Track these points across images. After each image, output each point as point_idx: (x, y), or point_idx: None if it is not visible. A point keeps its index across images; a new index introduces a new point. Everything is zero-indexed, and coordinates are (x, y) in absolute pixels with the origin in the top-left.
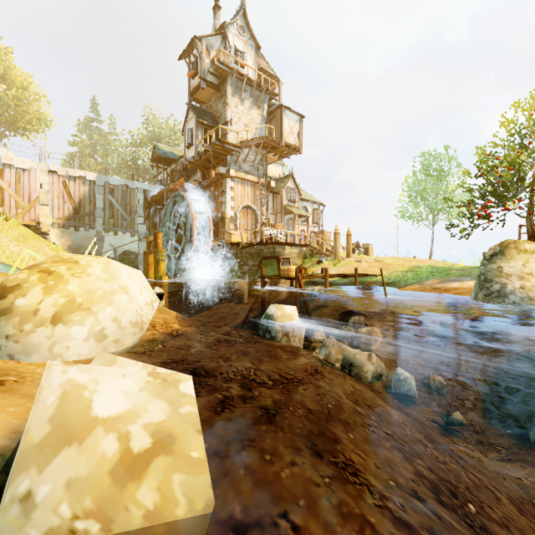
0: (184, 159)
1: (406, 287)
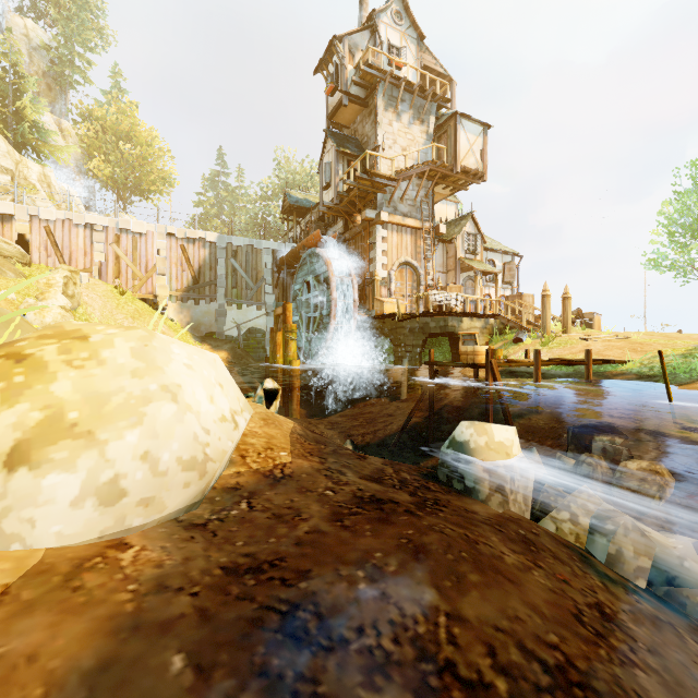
0: (320, 205)
1: (697, 385)
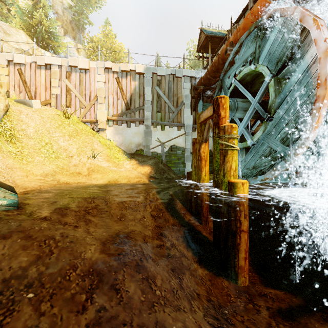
0: None
1: None
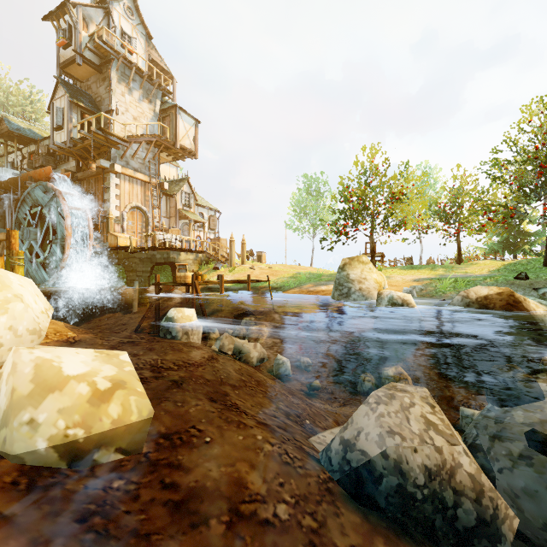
0: (51, 142)
1: (289, 291)
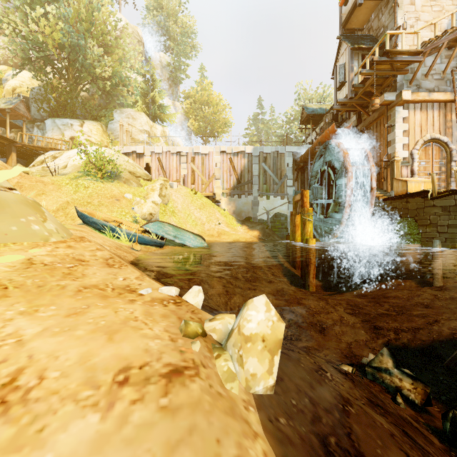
0: (334, 104)
1: None
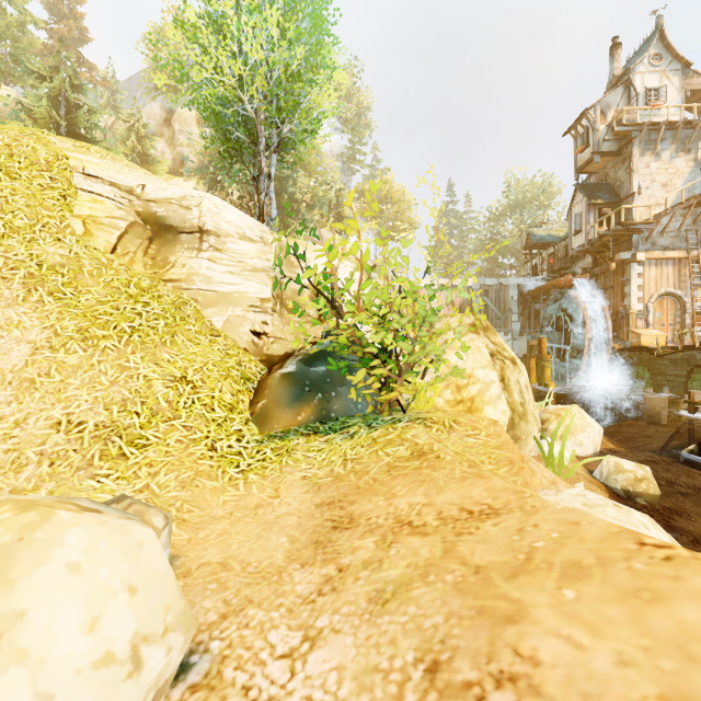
0: (569, 247)
1: None
